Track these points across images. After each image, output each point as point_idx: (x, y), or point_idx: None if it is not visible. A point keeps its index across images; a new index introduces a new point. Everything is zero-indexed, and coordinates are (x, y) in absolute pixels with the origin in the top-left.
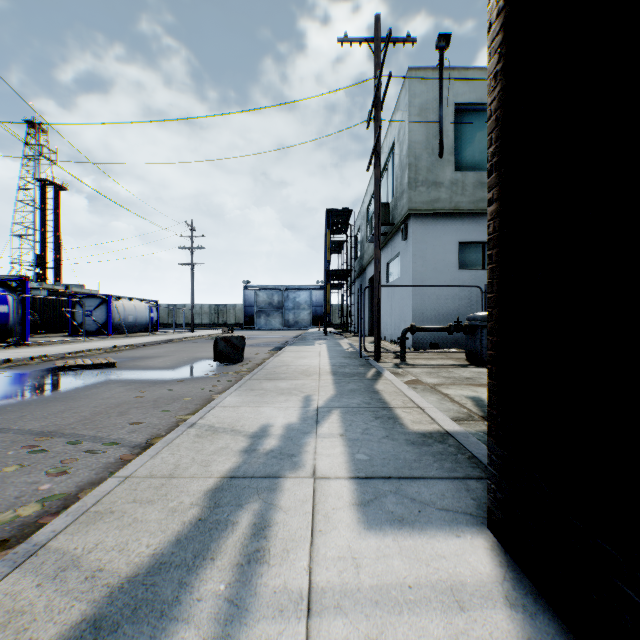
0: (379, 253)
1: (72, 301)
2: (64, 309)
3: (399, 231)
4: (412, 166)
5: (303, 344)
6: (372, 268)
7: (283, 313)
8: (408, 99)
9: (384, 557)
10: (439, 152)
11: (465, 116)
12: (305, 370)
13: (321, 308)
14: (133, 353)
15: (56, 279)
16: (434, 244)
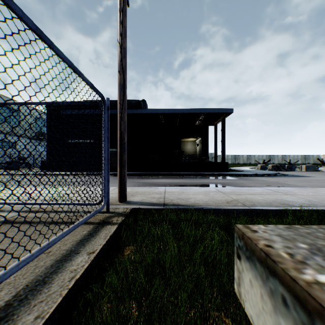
0: None
1: None
2: None
3: None
4: None
5: None
6: None
7: None
8: None
9: None
10: None
11: None
12: None
13: None
14: None
15: None
16: None
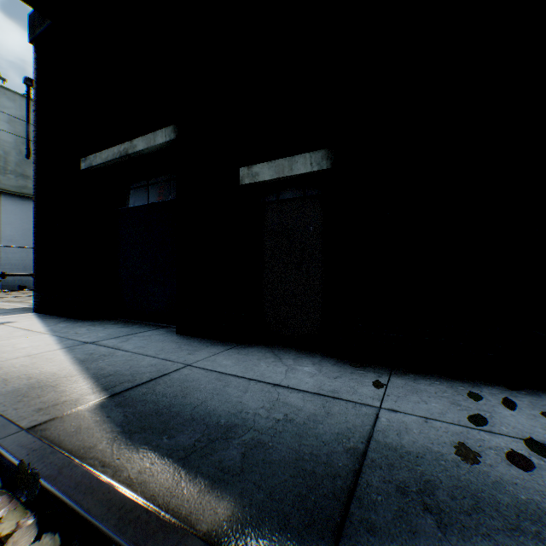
0: None
1: None
2: None
3: None
4: (3, 157)
5: None
6: None
7: None
8: None
9: (5, 317)
10: (28, 155)
11: None
12: None
13: None
14: None
15: None
16: (23, 217)
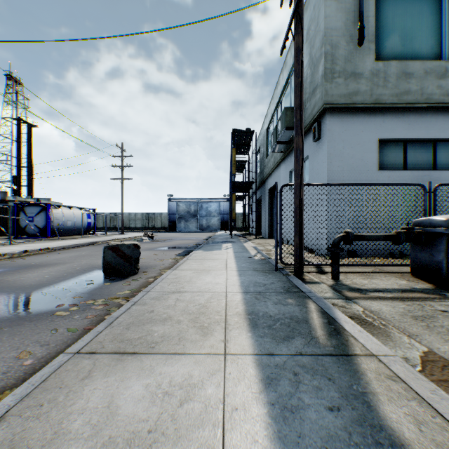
0: (301, 141)
1: (17, 209)
2: None
3: (307, 135)
4: (328, 56)
5: (210, 248)
6: (272, 179)
7: (198, 219)
8: None
9: None
10: (358, 39)
11: (385, 2)
12: (203, 307)
13: (227, 215)
14: (35, 259)
15: (29, 194)
16: (351, 142)
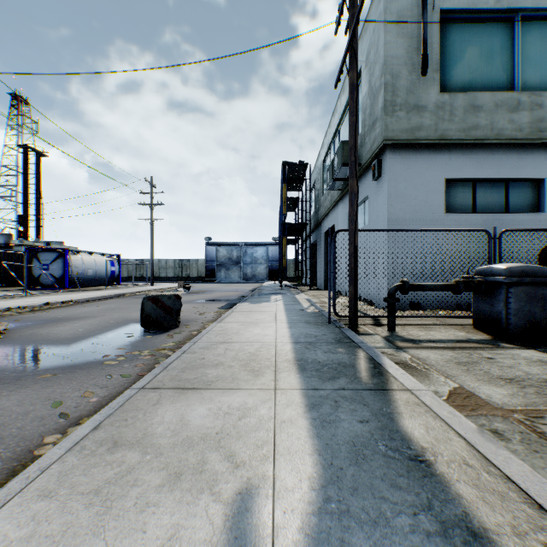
0: (355, 184)
1: (29, 255)
2: (4, 262)
3: (367, 172)
4: (388, 86)
5: (257, 300)
6: (329, 220)
7: (241, 267)
8: (383, 5)
9: None
10: (422, 68)
11: (452, 27)
12: (253, 355)
13: (276, 262)
14: (60, 312)
15: (37, 237)
16: (414, 182)
